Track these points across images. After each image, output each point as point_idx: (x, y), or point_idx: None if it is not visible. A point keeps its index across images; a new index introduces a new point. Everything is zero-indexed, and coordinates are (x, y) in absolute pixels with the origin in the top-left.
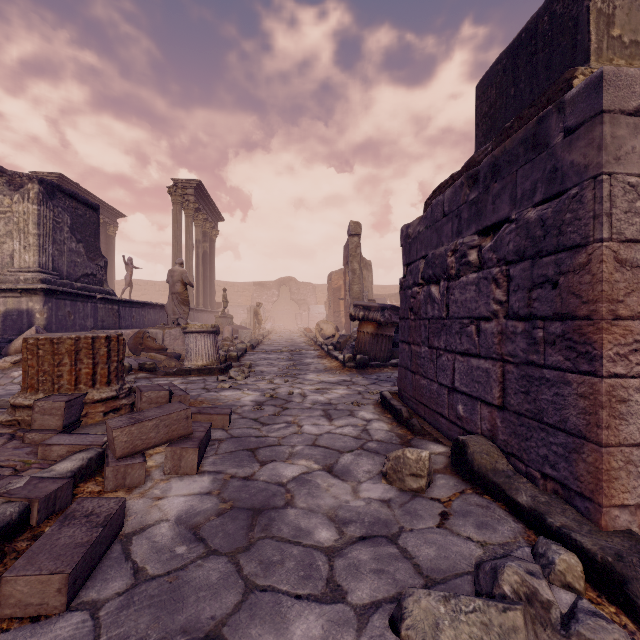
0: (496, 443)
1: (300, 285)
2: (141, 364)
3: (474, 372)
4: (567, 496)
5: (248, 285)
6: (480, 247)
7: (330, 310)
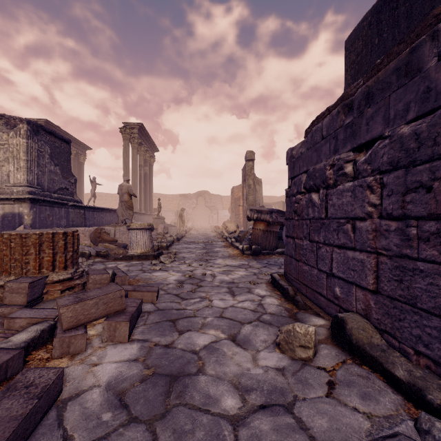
0: (370, 320)
1: (212, 196)
2: (97, 252)
3: (350, 262)
4: (440, 372)
5: (176, 196)
6: (355, 161)
7: (232, 213)
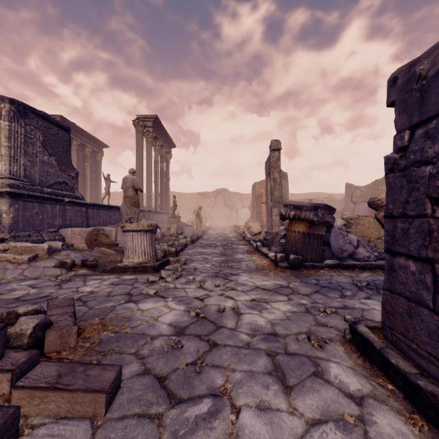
0: None
1: (231, 194)
2: (83, 260)
3: None
4: None
5: (194, 194)
6: None
7: (254, 212)
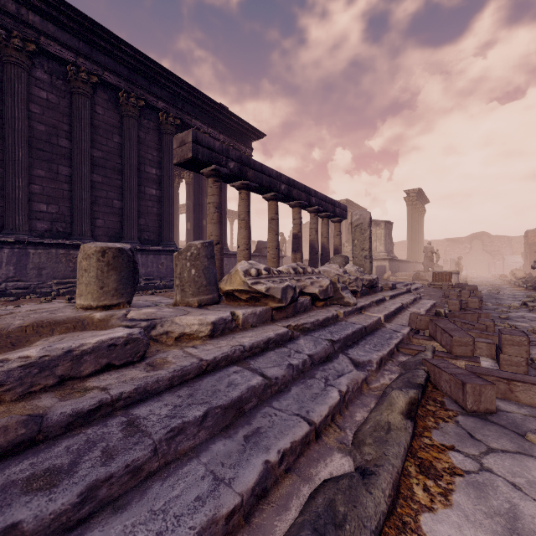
0: None
1: (493, 238)
2: (428, 284)
3: None
4: None
5: (441, 241)
6: None
7: (526, 260)
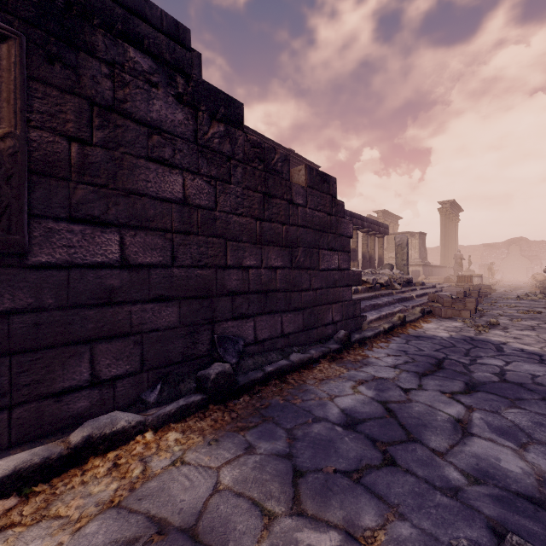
0: None
1: (531, 243)
2: None
3: None
4: None
5: (478, 247)
6: None
7: None
